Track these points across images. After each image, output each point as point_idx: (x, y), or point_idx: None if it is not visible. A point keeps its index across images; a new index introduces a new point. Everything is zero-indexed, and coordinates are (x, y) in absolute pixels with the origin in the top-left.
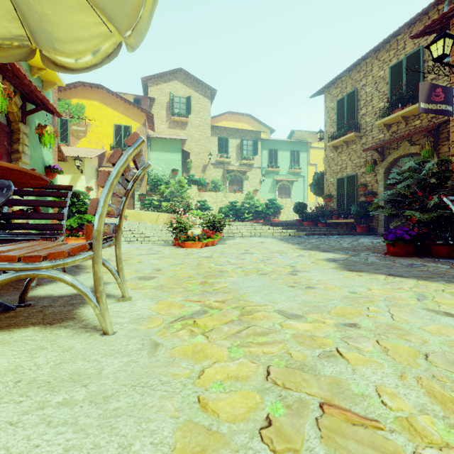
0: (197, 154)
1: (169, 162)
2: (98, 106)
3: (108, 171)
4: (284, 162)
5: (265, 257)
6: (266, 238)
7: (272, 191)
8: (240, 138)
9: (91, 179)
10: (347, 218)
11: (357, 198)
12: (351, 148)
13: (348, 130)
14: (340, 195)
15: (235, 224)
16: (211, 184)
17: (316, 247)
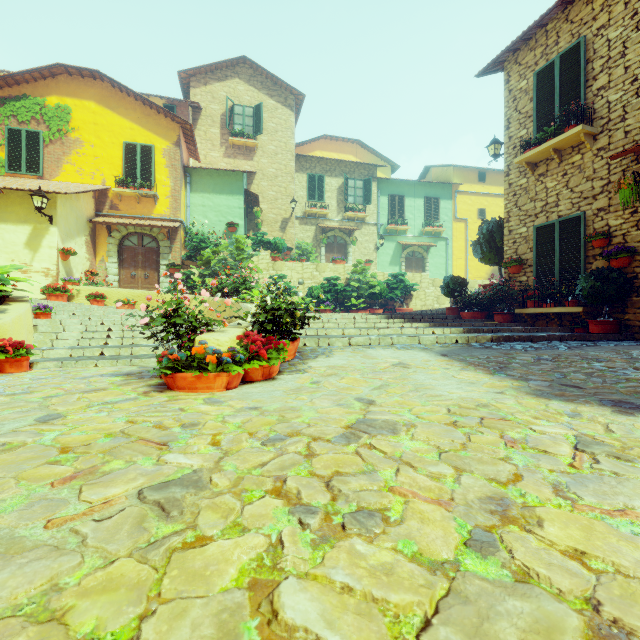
0: (272, 201)
1: (222, 210)
2: (96, 110)
3: (110, 222)
4: (415, 215)
5: (460, 463)
6: (408, 351)
7: (394, 263)
8: (343, 176)
9: (77, 235)
10: (561, 305)
11: (586, 263)
12: (569, 162)
13: (565, 125)
14: (542, 259)
15: (334, 316)
16: (295, 251)
17: (568, 386)
